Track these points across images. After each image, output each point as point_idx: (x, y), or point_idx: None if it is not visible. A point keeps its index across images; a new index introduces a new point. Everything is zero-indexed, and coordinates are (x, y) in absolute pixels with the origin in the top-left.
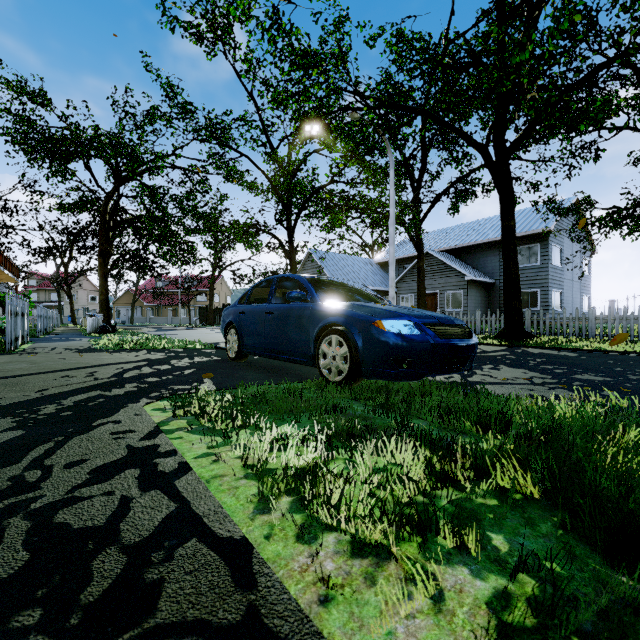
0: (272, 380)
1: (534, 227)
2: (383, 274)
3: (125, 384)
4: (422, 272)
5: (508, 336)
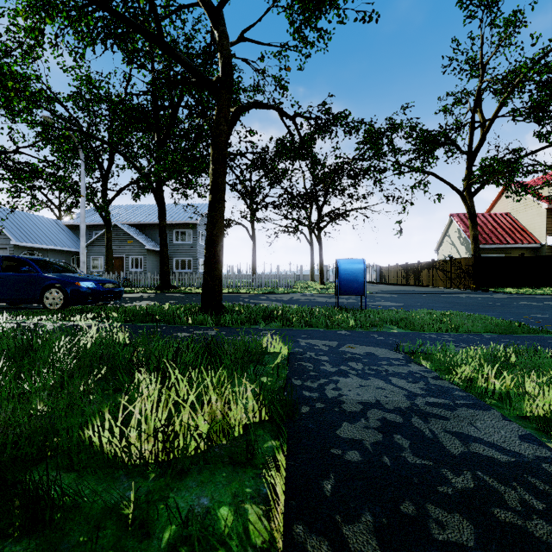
0: (14, 312)
1: (189, 219)
2: (73, 236)
3: None
4: (110, 241)
5: (162, 288)
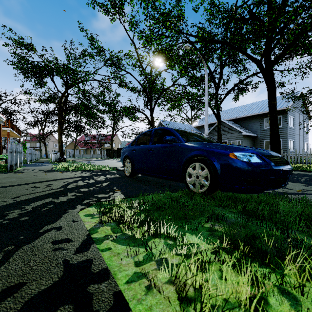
0: (156, 190)
1: (279, 107)
2: None
3: (67, 193)
4: (220, 131)
5: None
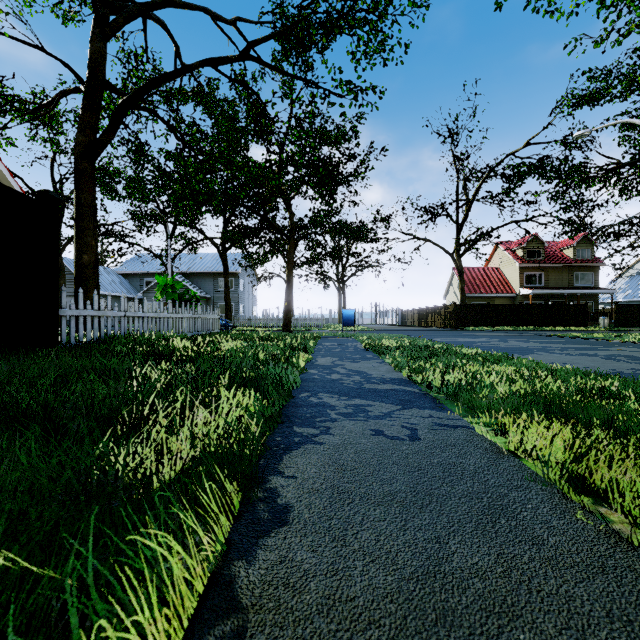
0: None
1: (232, 269)
2: (127, 283)
3: None
4: None
5: None
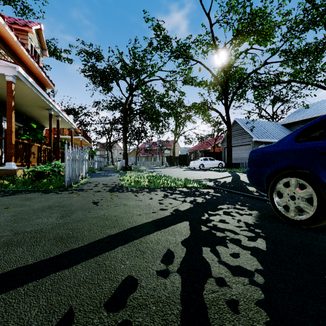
0: None
1: None
2: (288, 131)
3: None
4: None
5: None
